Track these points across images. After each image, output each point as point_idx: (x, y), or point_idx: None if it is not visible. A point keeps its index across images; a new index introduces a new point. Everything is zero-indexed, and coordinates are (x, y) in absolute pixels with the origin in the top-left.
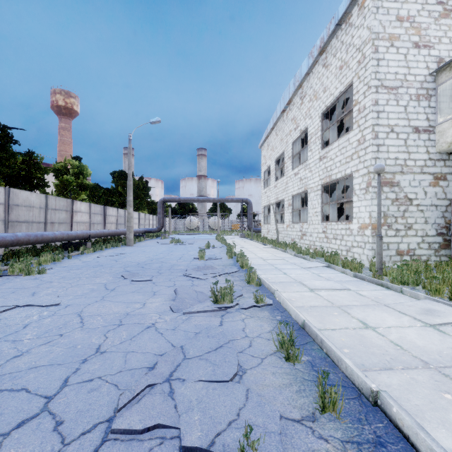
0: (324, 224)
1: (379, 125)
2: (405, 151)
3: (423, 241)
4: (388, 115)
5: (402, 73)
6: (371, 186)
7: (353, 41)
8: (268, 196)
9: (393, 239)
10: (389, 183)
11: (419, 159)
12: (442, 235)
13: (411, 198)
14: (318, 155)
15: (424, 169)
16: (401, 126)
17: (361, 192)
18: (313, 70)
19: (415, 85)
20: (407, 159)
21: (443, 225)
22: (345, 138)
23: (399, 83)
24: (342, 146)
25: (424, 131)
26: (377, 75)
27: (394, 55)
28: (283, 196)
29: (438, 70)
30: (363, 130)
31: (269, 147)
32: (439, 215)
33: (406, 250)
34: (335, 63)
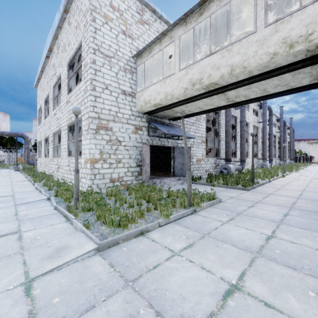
0: (69, 159)
1: (97, 80)
2: (116, 106)
3: (128, 171)
4: (104, 75)
5: (114, 48)
6: (90, 128)
7: (82, 7)
8: (41, 133)
9: (108, 170)
10: (105, 127)
11: (126, 113)
12: (140, 166)
13: (120, 140)
14: (66, 99)
15: (129, 121)
16: (114, 86)
17: (85, 132)
18: (63, 25)
19: (123, 61)
20: (118, 112)
21: (140, 160)
22: (78, 87)
23: (112, 54)
24: (77, 93)
25: (129, 94)
26: (95, 40)
27: (108, 31)
28: (48, 133)
29: (137, 56)
30: (86, 82)
31: (41, 88)
32: (138, 153)
33: (117, 178)
34: (74, 23)
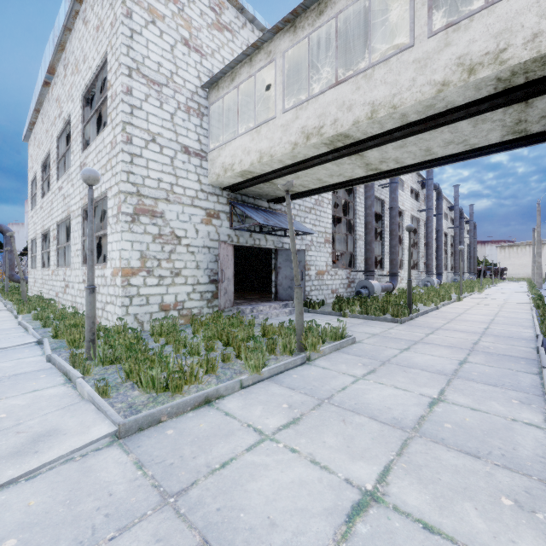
0: (84, 270)
1: (134, 126)
2: (171, 173)
3: (194, 291)
4: (148, 117)
5: (168, 68)
6: (121, 211)
7: None
8: (35, 223)
9: (156, 290)
10: (150, 211)
11: (189, 187)
12: (216, 282)
13: (180, 235)
14: (79, 160)
15: (195, 201)
16: (167, 138)
17: (113, 220)
18: (75, 25)
19: (185, 93)
20: (174, 184)
21: (216, 271)
22: (101, 138)
23: (164, 80)
24: (99, 149)
25: (195, 154)
26: (131, 51)
27: (157, 38)
28: (49, 224)
29: (210, 86)
30: (115, 127)
31: (36, 142)
32: (213, 258)
33: (173, 303)
34: (93, 21)
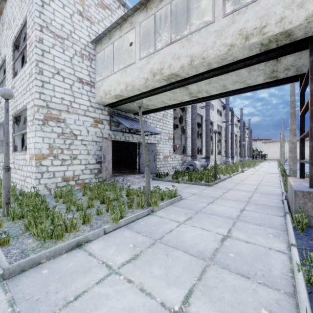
0: (13, 155)
1: (44, 63)
2: (70, 94)
3: (86, 168)
4: (54, 58)
5: (68, 28)
6: (35, 118)
7: None
8: None
9: (60, 168)
10: (55, 118)
11: (83, 104)
12: (100, 163)
13: (76, 134)
14: (10, 84)
15: (87, 112)
16: (67, 72)
17: (30, 123)
18: None
19: (80, 45)
20: (72, 101)
21: (101, 156)
22: (23, 70)
23: (65, 35)
24: (22, 77)
25: (87, 83)
26: (42, 15)
27: (60, 8)
28: None
29: (97, 42)
30: (31, 63)
31: None
32: (98, 148)
33: (72, 176)
34: None
